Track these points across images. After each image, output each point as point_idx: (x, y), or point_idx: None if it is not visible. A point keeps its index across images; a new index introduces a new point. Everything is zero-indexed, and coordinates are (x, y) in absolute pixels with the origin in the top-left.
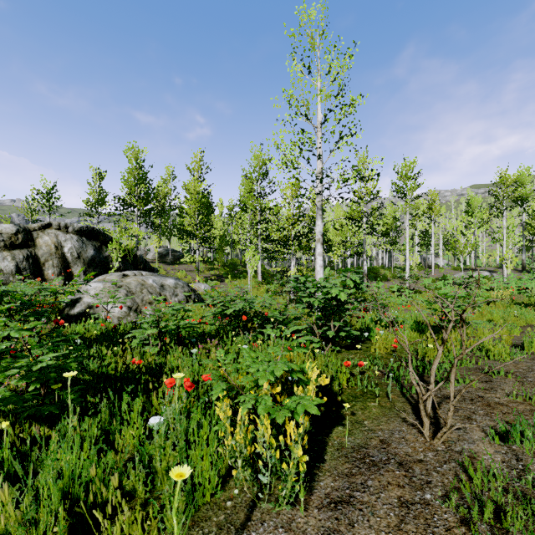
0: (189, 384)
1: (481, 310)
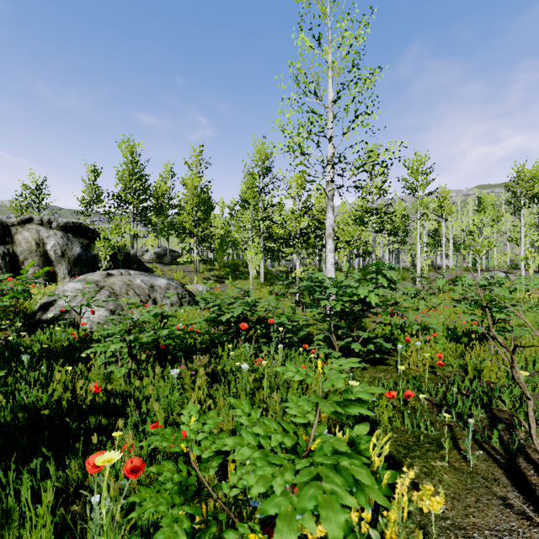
0: (136, 464)
1: None
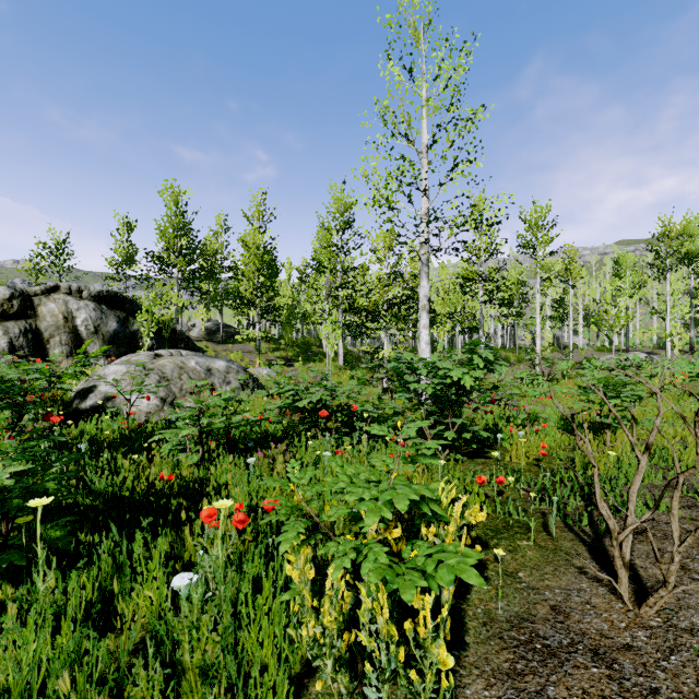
0: (241, 518)
1: (644, 404)
